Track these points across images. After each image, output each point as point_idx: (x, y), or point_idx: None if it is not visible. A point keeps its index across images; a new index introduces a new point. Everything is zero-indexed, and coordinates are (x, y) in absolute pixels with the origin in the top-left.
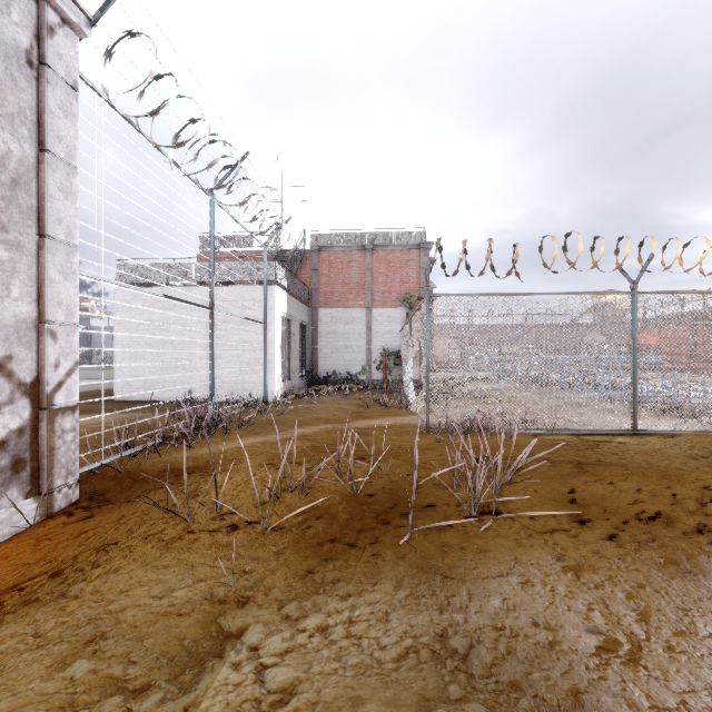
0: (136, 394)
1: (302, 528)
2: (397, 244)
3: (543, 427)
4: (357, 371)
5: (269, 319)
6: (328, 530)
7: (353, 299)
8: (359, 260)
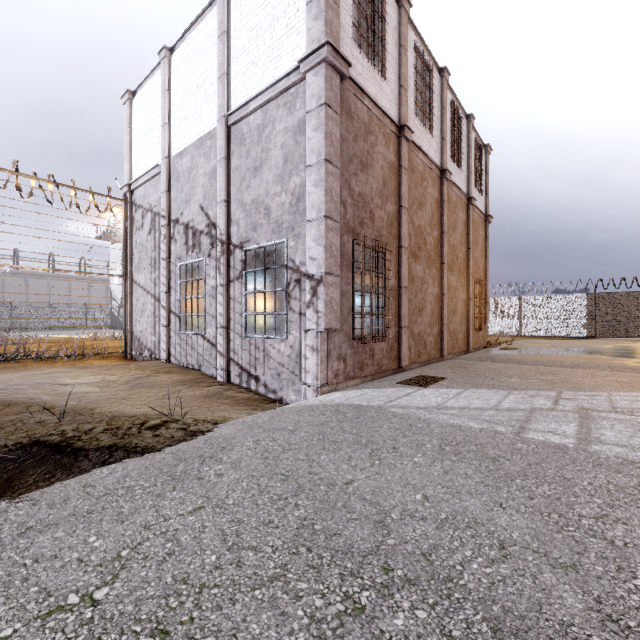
0: None
1: None
2: None
3: None
4: None
5: None
6: None
7: None
8: None
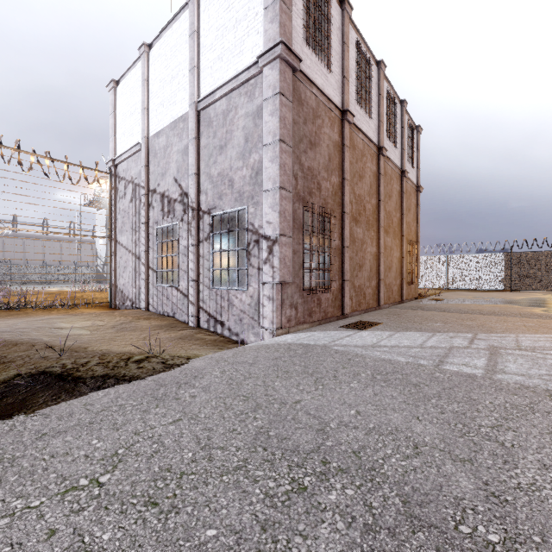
0: None
1: None
2: None
3: None
4: None
5: None
6: None
7: None
8: None
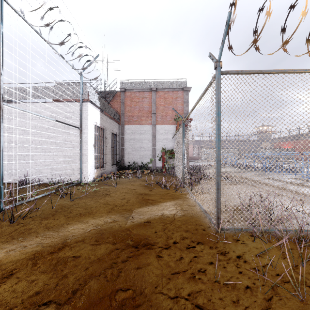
0: None
1: None
2: (170, 87)
3: None
4: (147, 161)
5: (84, 126)
6: None
7: (144, 120)
8: (148, 97)
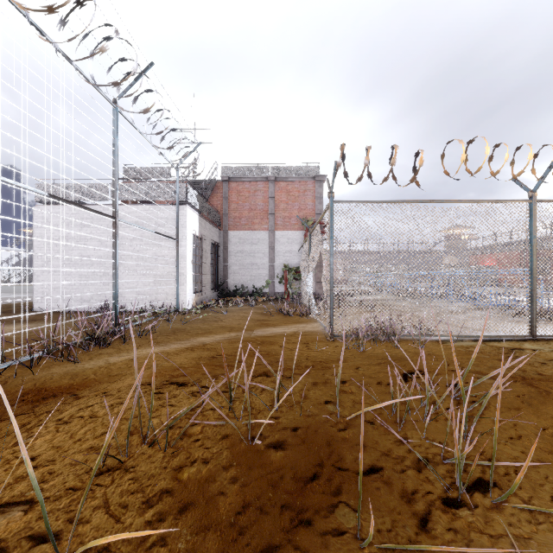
0: (55, 305)
1: (144, 549)
2: (296, 176)
3: (445, 334)
4: (262, 284)
5: (181, 236)
6: (196, 550)
7: (258, 223)
8: (264, 190)
